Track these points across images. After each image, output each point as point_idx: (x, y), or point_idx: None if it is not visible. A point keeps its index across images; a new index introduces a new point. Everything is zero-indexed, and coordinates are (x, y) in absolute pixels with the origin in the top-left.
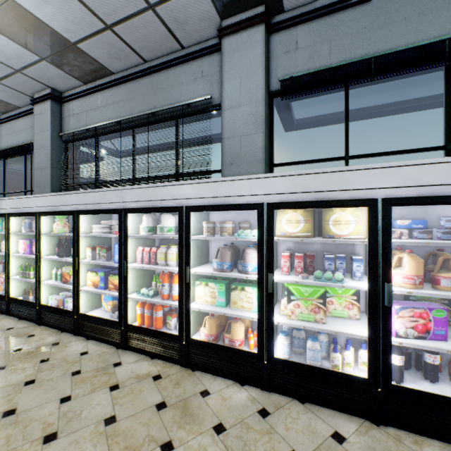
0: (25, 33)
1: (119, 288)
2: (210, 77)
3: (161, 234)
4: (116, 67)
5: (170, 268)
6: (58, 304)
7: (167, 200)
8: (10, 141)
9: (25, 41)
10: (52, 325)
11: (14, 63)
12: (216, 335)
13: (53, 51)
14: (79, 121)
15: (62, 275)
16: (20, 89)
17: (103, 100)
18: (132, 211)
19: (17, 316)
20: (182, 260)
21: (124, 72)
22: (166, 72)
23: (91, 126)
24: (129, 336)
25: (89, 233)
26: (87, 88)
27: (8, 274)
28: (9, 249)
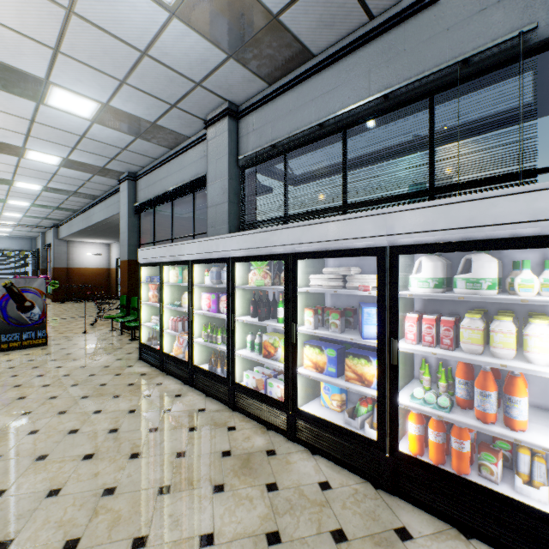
0: (219, 17)
1: (377, 384)
2: None
3: (472, 292)
4: (321, 43)
5: (506, 362)
6: (256, 386)
7: (514, 223)
8: (179, 178)
9: (215, 32)
10: (251, 415)
11: (196, 73)
12: None
13: (246, 38)
14: (262, 137)
15: (260, 344)
16: (195, 112)
17: (297, 99)
18: (408, 250)
19: (202, 390)
20: None
21: (330, 48)
22: (412, 22)
23: (281, 138)
24: (399, 472)
25: (303, 287)
26: (273, 90)
27: (191, 336)
28: (193, 304)
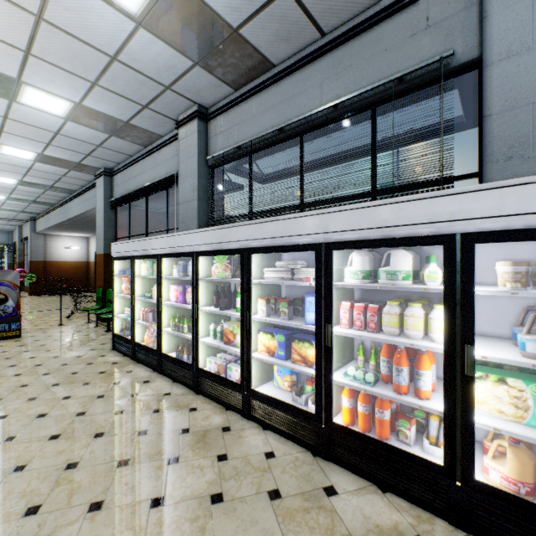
0: (183, 29)
1: (316, 364)
2: (444, 23)
3: (391, 283)
4: (280, 54)
5: (414, 341)
6: (218, 370)
7: (417, 224)
8: (153, 175)
9: (181, 41)
10: (213, 397)
11: (165, 78)
12: (533, 484)
13: (210, 48)
14: (229, 139)
15: (222, 332)
16: (166, 113)
17: (260, 105)
18: (340, 246)
19: (170, 376)
20: (454, 332)
21: (289, 60)
22: (357, 41)
23: (245, 141)
24: (333, 440)
25: (259, 279)
26: (238, 95)
27: (160, 325)
28: (161, 296)
